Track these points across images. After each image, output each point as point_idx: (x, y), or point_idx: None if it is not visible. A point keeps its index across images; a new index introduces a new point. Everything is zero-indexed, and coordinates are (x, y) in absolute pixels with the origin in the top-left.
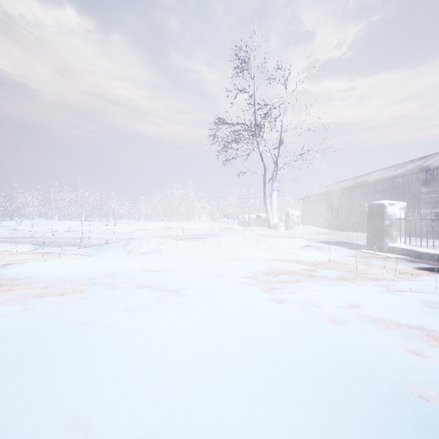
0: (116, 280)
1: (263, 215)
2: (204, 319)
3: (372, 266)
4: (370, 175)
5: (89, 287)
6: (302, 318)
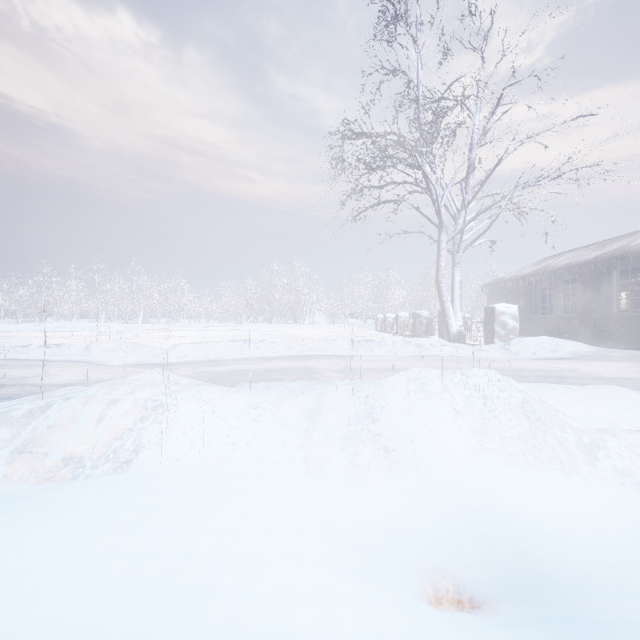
0: None
1: (426, 313)
2: None
3: None
4: (637, 237)
5: None
6: None
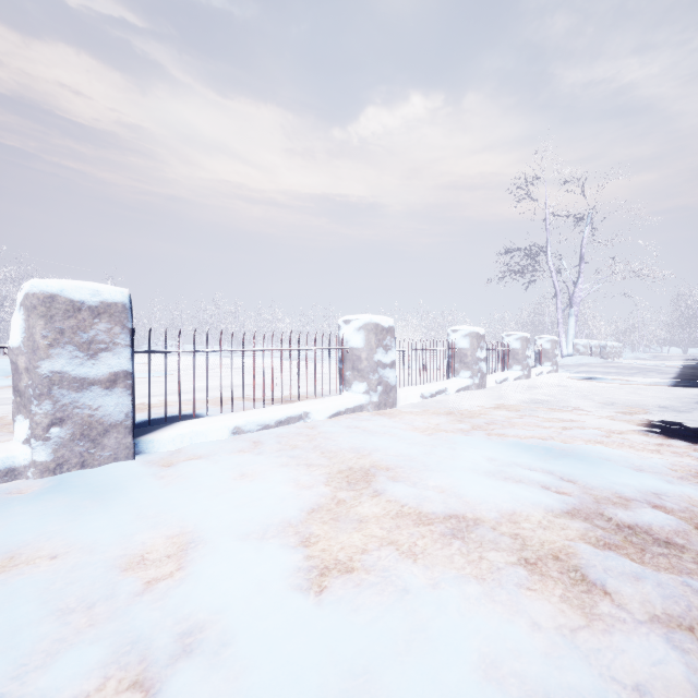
0: None
1: (603, 343)
2: None
3: None
4: None
5: None
6: None
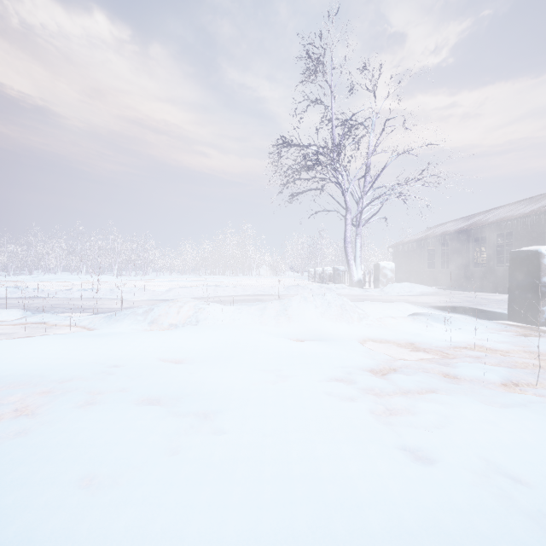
0: (108, 383)
1: (342, 267)
2: (256, 540)
3: (542, 354)
4: (488, 214)
5: (51, 400)
6: (513, 545)
